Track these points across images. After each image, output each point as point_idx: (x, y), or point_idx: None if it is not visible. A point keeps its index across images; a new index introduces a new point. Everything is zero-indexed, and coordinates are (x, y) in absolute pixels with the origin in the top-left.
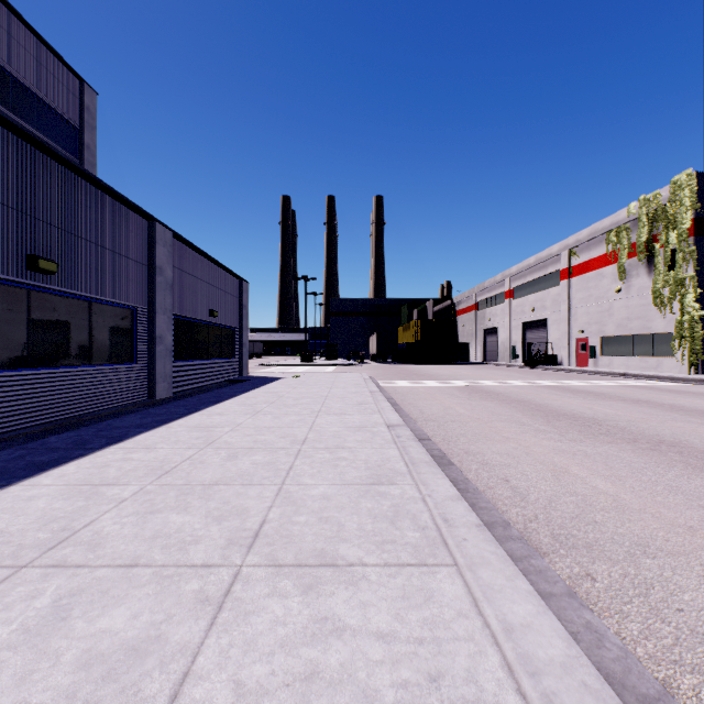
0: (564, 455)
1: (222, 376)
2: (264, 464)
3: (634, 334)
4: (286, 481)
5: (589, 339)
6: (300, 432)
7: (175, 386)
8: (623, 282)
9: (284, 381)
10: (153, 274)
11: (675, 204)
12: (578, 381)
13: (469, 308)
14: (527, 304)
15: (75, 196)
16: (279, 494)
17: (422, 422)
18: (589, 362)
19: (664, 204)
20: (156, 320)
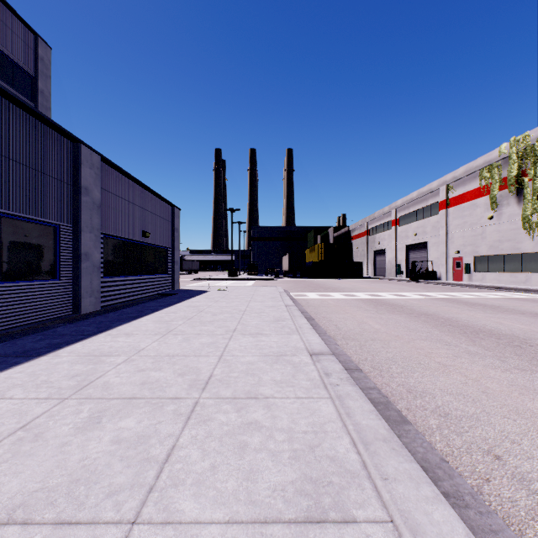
0: (535, 397)
1: (155, 290)
2: (130, 443)
3: (504, 254)
4: (145, 506)
5: (464, 258)
6: (206, 365)
7: (105, 300)
8: (495, 210)
9: (209, 294)
10: (78, 193)
11: None
12: (462, 293)
13: (361, 234)
14: (410, 230)
15: None
16: None
17: (342, 342)
18: (464, 277)
19: (533, 143)
20: (81, 238)
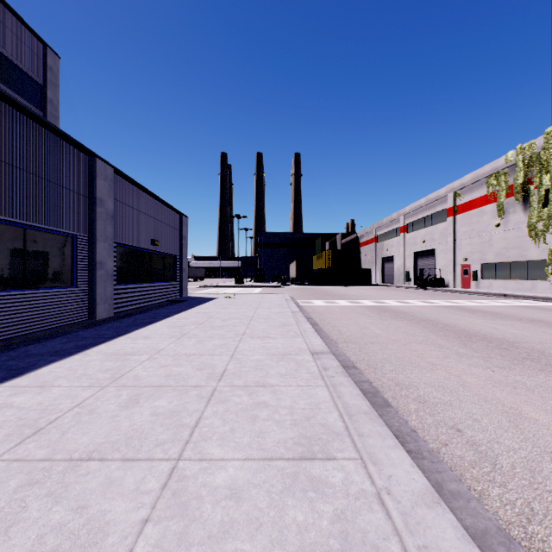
0: (505, 389)
1: (164, 297)
2: (166, 416)
3: (511, 261)
4: (185, 451)
5: (471, 265)
6: (220, 362)
7: (117, 307)
8: (501, 217)
9: (217, 301)
10: (93, 205)
11: (549, 151)
12: (467, 300)
13: (370, 241)
14: (418, 237)
15: (5, 124)
16: (168, 484)
17: (343, 345)
18: (471, 284)
19: (539, 151)
20: (96, 247)
